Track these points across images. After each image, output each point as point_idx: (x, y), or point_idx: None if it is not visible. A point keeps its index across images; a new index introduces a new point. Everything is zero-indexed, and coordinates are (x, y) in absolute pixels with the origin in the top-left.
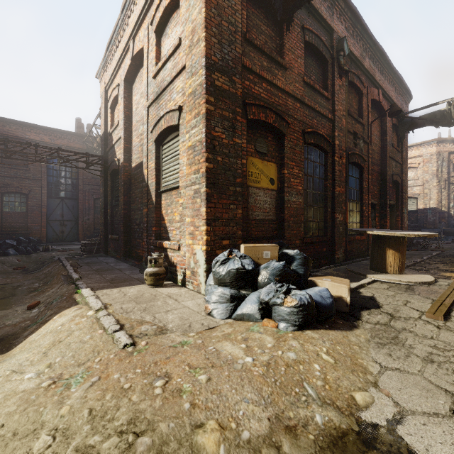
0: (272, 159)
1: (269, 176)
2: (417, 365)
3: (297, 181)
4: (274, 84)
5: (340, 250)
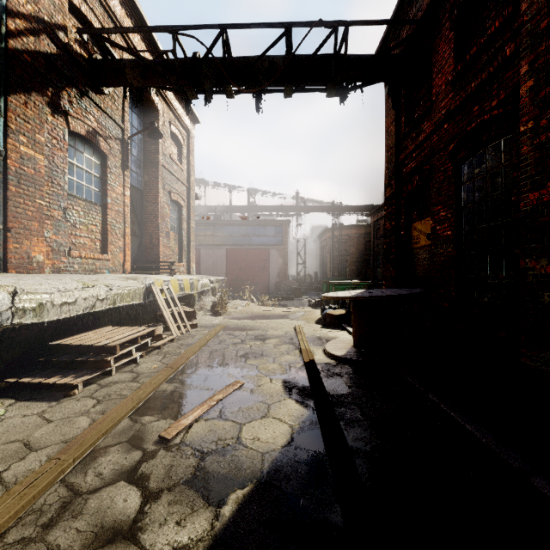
0: (429, 213)
1: (426, 232)
2: (294, 322)
3: (445, 226)
4: (419, 143)
5: (543, 352)
